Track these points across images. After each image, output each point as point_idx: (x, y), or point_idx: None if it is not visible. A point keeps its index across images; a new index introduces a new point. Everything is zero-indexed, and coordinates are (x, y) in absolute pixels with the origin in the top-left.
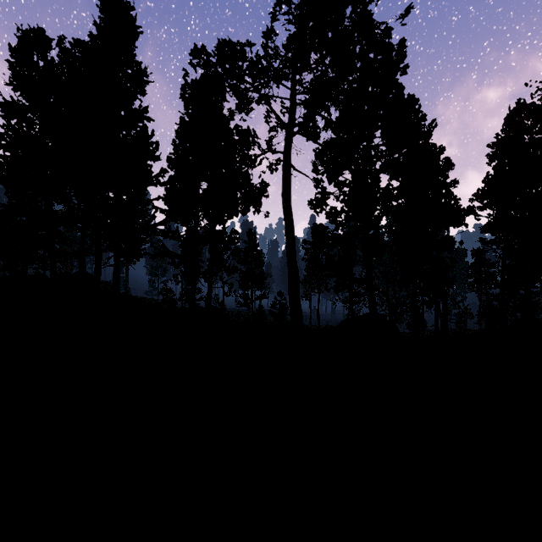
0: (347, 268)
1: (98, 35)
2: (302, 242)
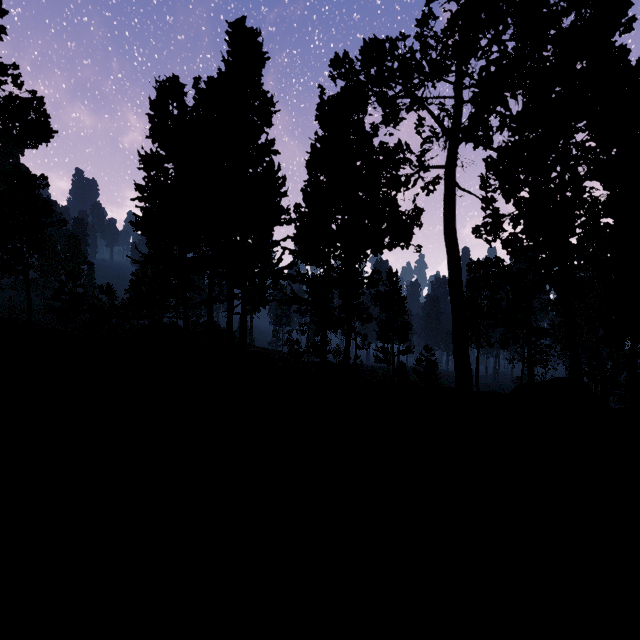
0: (534, 314)
1: (226, 71)
2: (467, 282)
